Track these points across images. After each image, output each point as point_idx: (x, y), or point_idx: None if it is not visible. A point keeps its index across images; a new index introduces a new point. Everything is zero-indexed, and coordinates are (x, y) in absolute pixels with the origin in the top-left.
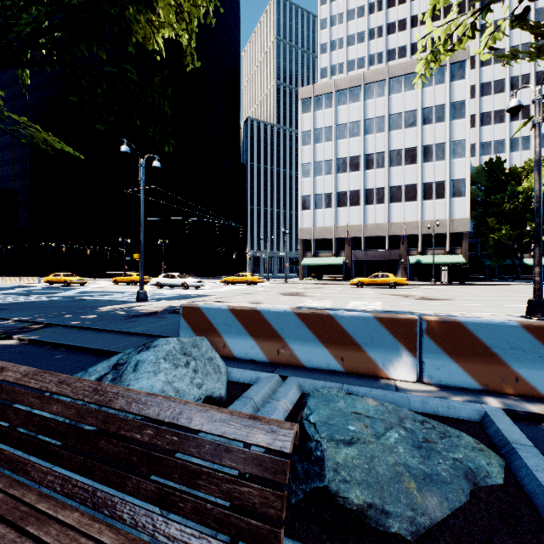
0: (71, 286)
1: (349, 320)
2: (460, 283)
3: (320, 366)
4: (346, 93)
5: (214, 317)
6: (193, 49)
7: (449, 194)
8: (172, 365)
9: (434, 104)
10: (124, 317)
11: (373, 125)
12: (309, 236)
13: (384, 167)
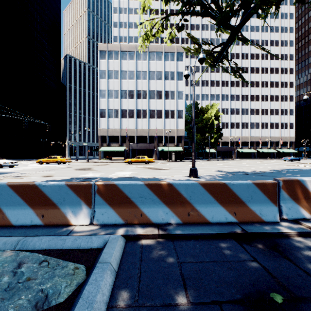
0: None
1: (49, 188)
2: (180, 161)
3: (26, 223)
4: (126, 54)
5: None
6: None
7: (176, 116)
8: None
9: (170, 71)
10: None
11: (141, 75)
12: (105, 134)
13: (146, 99)
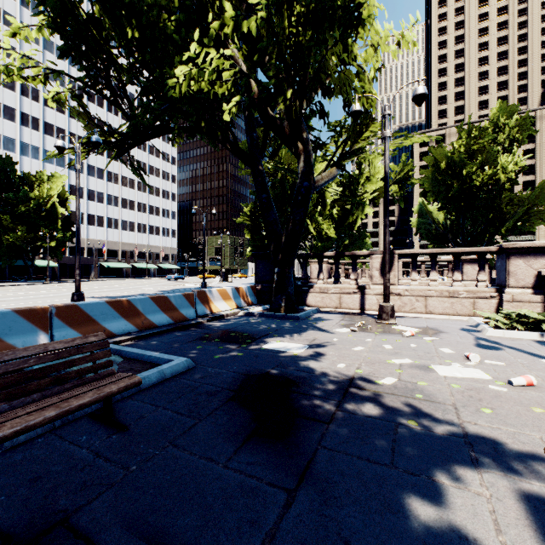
0: None
1: None
2: None
3: None
4: None
5: None
6: None
7: None
8: None
9: None
10: None
11: None
12: None
13: None
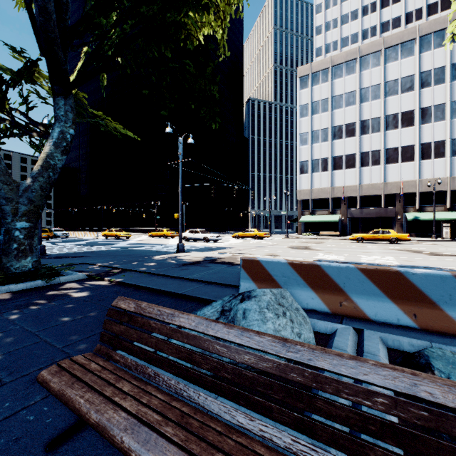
0: (121, 239)
1: (422, 278)
2: None
3: (389, 321)
4: (341, 67)
5: (273, 269)
6: (225, 43)
7: (449, 152)
8: (275, 315)
9: (433, 68)
10: (176, 265)
11: (368, 93)
12: (307, 197)
13: (380, 131)
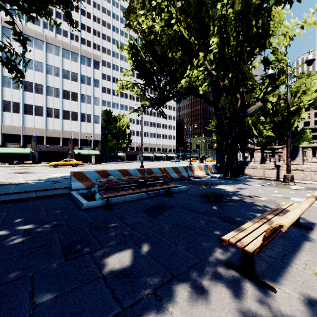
0: None
1: (131, 170)
2: (99, 163)
3: None
4: (32, 40)
5: (89, 174)
6: None
7: (93, 121)
8: None
9: (86, 75)
10: None
11: (52, 70)
12: None
13: (60, 98)
